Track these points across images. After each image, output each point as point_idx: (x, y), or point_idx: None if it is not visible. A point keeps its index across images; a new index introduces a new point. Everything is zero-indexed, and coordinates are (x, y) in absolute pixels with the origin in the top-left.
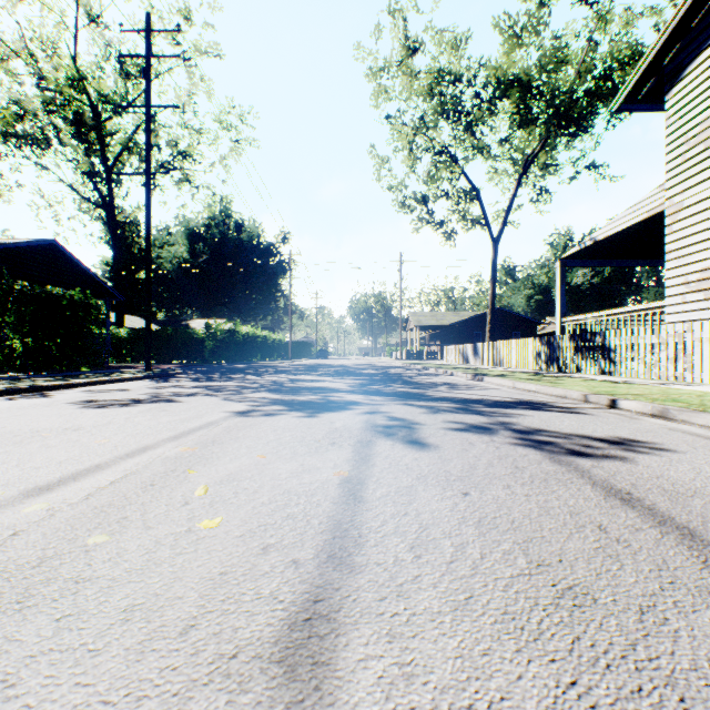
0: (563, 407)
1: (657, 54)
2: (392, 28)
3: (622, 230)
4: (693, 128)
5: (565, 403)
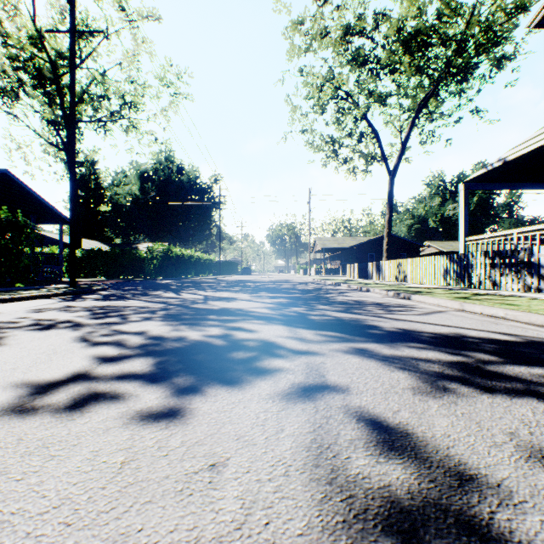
0: None
1: None
2: None
3: (538, 147)
4: None
5: None
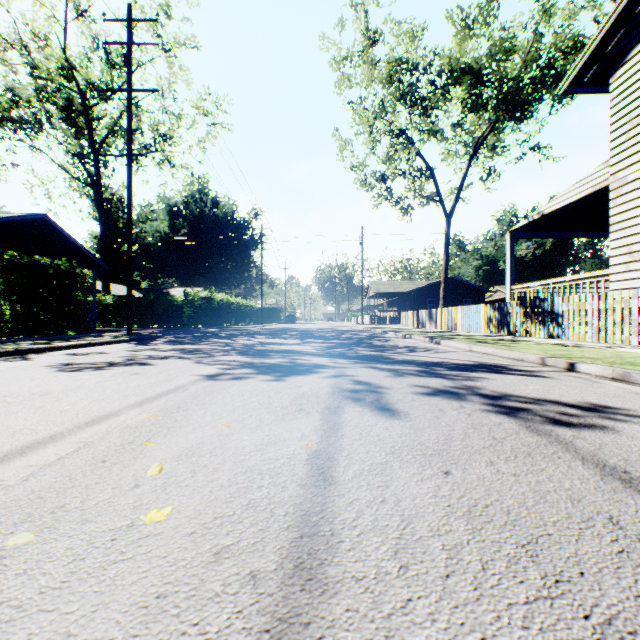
0: (522, 370)
1: (602, 40)
2: (354, 20)
3: (568, 204)
4: (637, 107)
5: (523, 366)
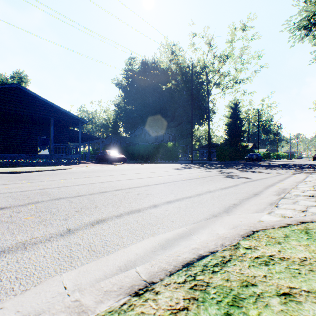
0: None
1: None
2: (315, 107)
3: None
4: None
5: None
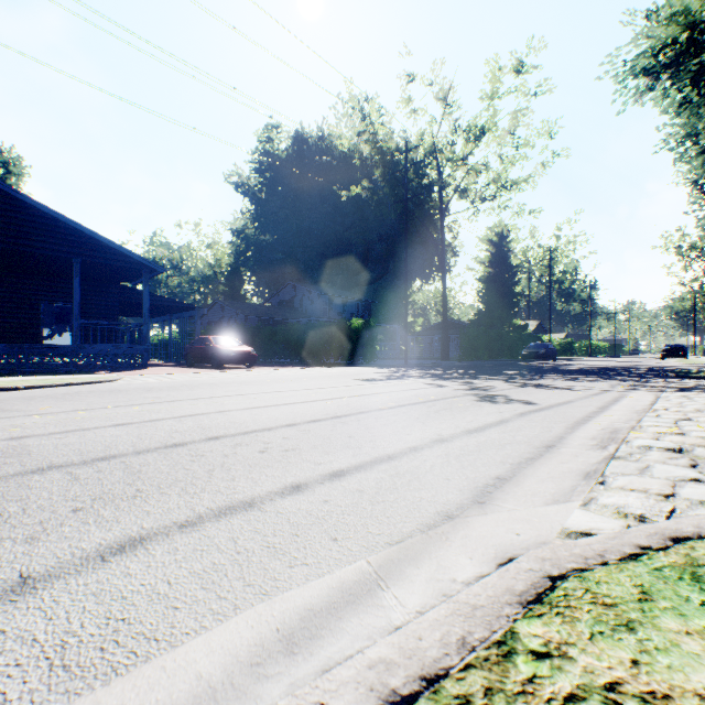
0: None
1: None
2: (665, 246)
3: None
4: None
5: None
